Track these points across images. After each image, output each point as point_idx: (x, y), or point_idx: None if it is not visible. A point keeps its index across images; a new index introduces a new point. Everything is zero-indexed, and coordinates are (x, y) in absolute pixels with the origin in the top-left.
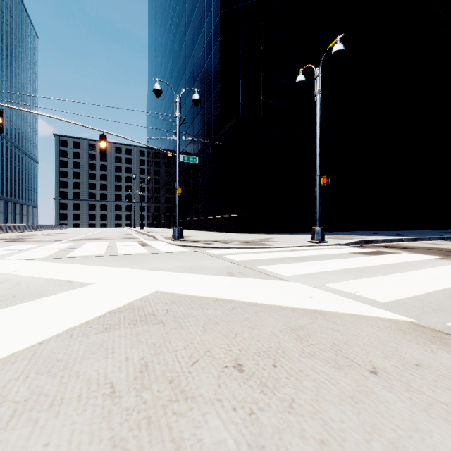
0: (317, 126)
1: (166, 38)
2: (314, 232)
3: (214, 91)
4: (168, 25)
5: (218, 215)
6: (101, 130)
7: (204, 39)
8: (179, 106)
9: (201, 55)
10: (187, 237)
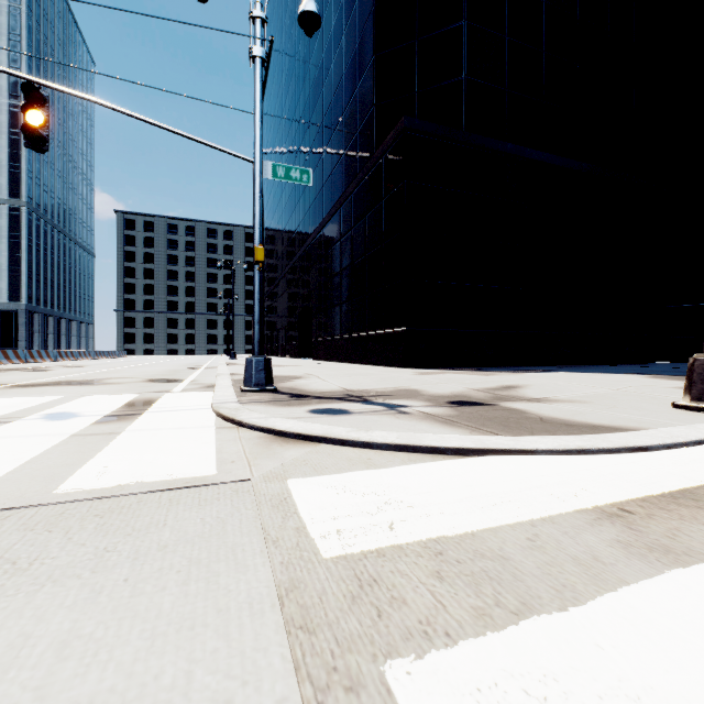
0: None
1: (280, 28)
2: None
3: (361, 77)
4: (283, 3)
5: (368, 330)
6: (30, 78)
7: None
8: (299, 136)
9: (335, 21)
10: (290, 379)
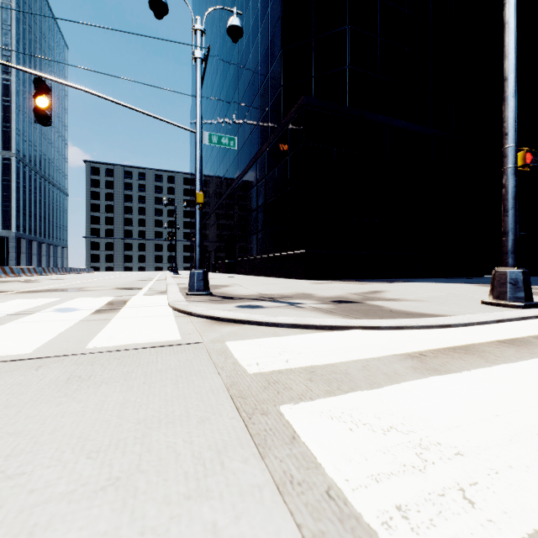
0: (510, 28)
1: (211, 23)
2: (504, 281)
3: (272, 65)
4: (213, 5)
5: (277, 251)
6: (39, 74)
7: None
8: (225, 106)
9: (253, 21)
10: (220, 287)
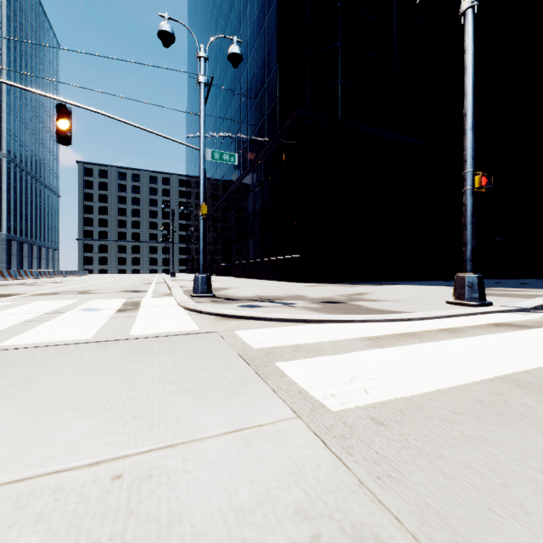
0: (468, 72)
1: (207, 28)
2: (463, 284)
3: (268, 77)
4: (210, 10)
5: (273, 256)
6: (60, 99)
7: (255, 8)
8: (222, 111)
9: (250, 32)
10: (221, 289)
